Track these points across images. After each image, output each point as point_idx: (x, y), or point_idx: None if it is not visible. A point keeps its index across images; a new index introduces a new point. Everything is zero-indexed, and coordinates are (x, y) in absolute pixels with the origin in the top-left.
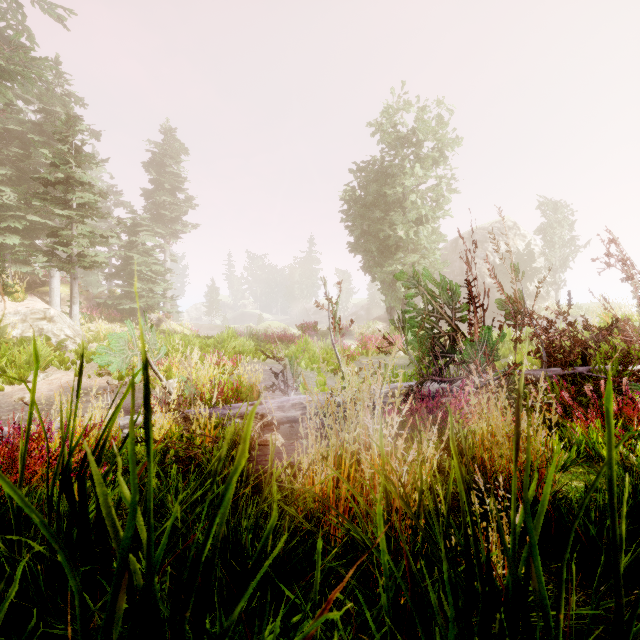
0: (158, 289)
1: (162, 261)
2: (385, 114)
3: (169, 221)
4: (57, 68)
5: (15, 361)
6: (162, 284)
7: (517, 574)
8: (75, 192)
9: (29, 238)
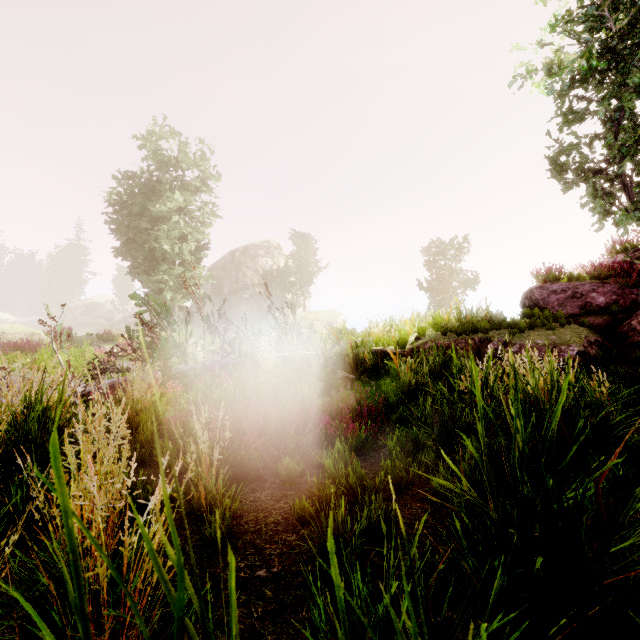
0: None
1: None
2: (149, 136)
3: None
4: None
5: None
6: None
7: (37, 404)
8: None
9: None
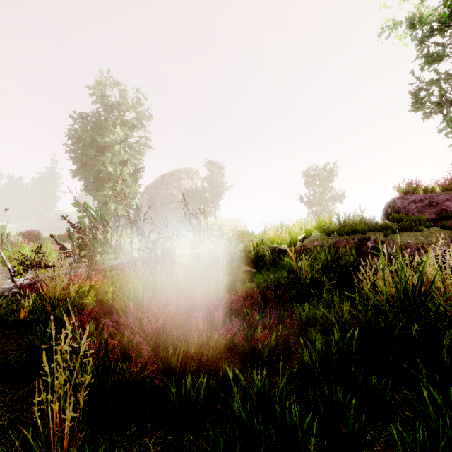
0: None
1: None
2: (97, 85)
3: None
4: None
5: None
6: None
7: None
8: None
9: None
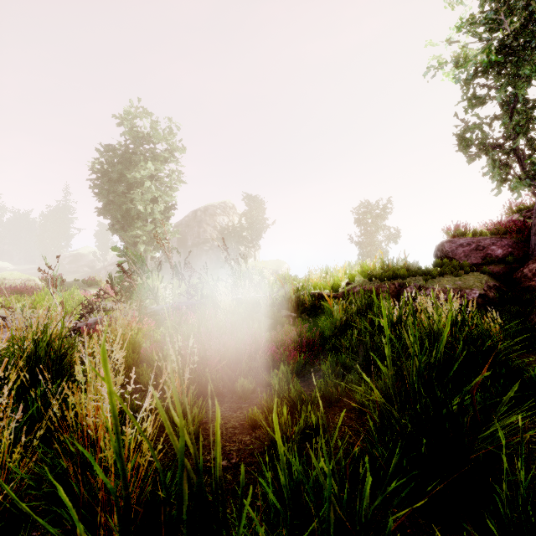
0: None
1: None
2: (126, 116)
3: None
4: None
5: None
6: None
7: (43, 336)
8: None
9: None
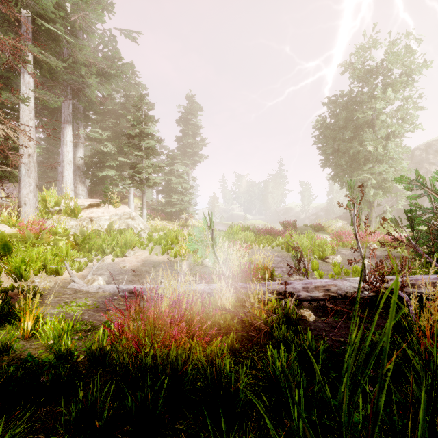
0: (186, 199)
1: (188, 181)
2: (356, 54)
3: (191, 155)
4: (134, 67)
5: (118, 243)
6: (189, 196)
7: None
8: (144, 140)
9: (118, 171)
